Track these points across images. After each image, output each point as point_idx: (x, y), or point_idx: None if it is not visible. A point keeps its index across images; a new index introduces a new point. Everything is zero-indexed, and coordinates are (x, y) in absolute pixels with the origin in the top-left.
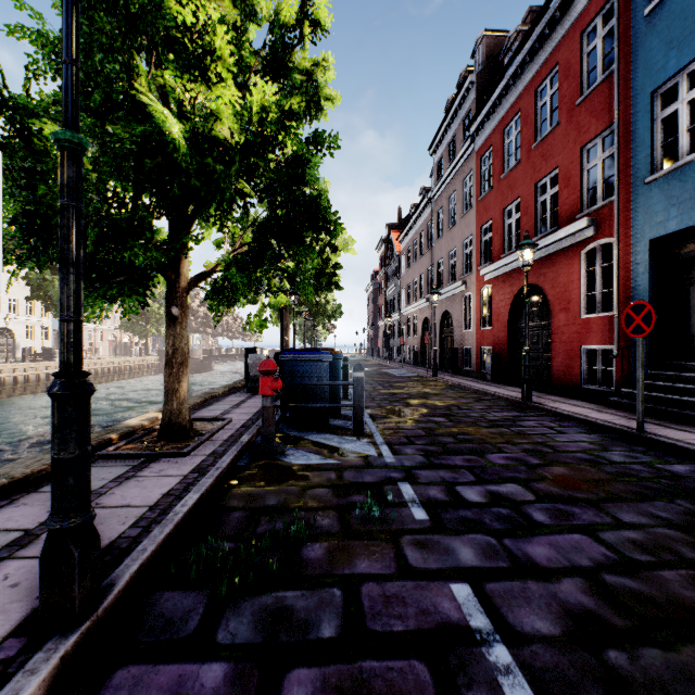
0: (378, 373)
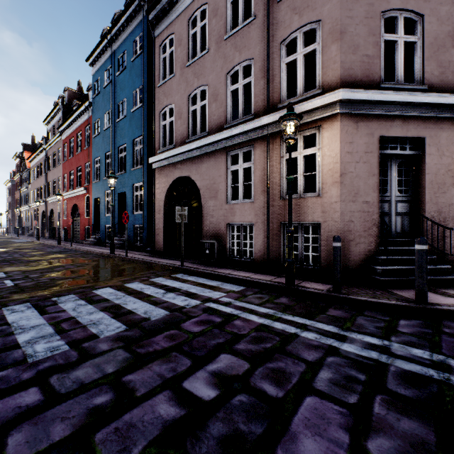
0: (4, 241)
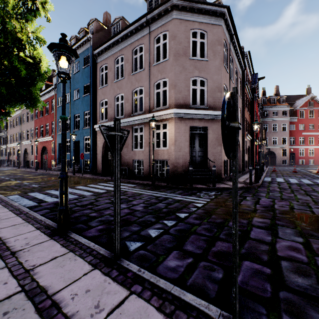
0: None
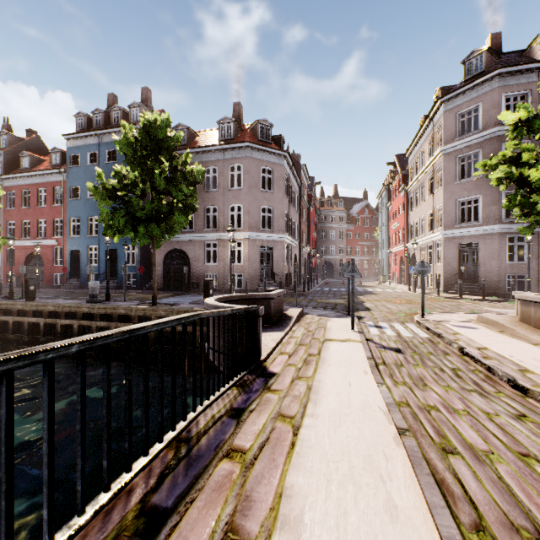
0: None
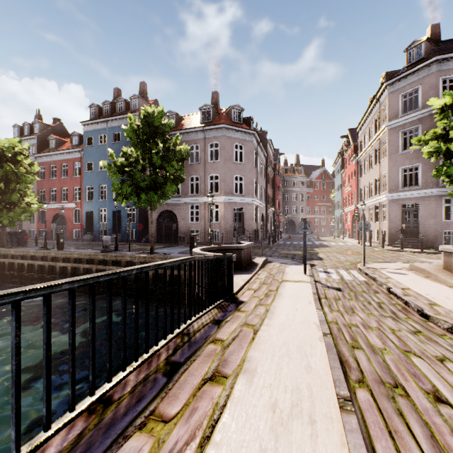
0: None
